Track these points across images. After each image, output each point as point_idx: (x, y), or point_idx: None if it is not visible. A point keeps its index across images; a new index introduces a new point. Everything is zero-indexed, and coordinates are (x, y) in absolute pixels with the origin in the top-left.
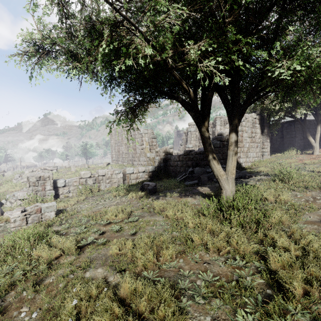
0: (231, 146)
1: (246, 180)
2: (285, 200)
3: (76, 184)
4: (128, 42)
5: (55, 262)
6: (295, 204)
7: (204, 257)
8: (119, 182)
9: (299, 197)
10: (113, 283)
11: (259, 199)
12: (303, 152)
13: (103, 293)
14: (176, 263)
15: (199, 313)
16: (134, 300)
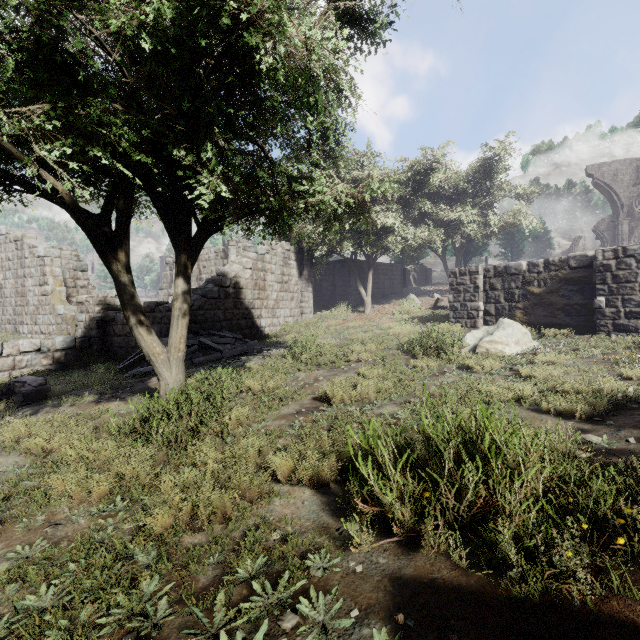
0: (177, 301)
1: (246, 359)
2: (275, 388)
3: None
4: None
5: None
6: (281, 392)
7: (59, 515)
8: None
9: (299, 381)
10: None
11: (234, 391)
12: (356, 310)
13: None
14: None
15: None
16: None
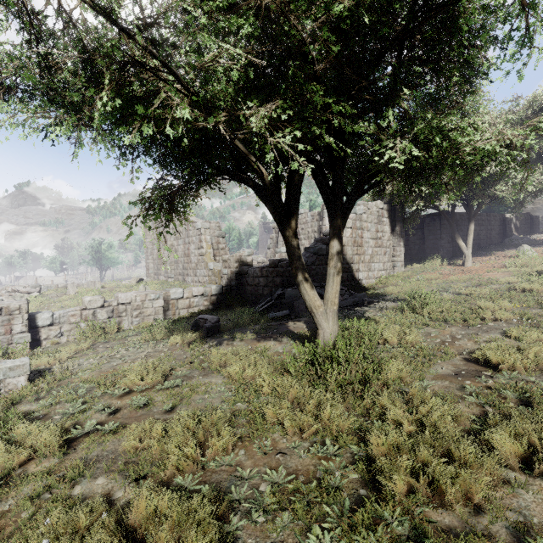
0: (332, 260)
1: (362, 310)
2: (413, 343)
3: (76, 321)
4: (155, 90)
5: (19, 471)
6: (425, 348)
7: (280, 443)
8: (156, 315)
9: (433, 337)
10: (122, 502)
11: (374, 342)
12: (451, 263)
13: (100, 522)
14: (233, 457)
15: (255, 539)
16: (152, 529)
